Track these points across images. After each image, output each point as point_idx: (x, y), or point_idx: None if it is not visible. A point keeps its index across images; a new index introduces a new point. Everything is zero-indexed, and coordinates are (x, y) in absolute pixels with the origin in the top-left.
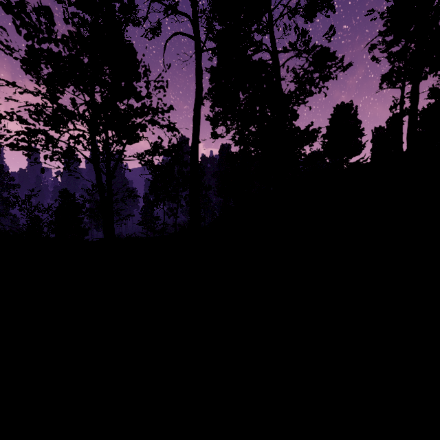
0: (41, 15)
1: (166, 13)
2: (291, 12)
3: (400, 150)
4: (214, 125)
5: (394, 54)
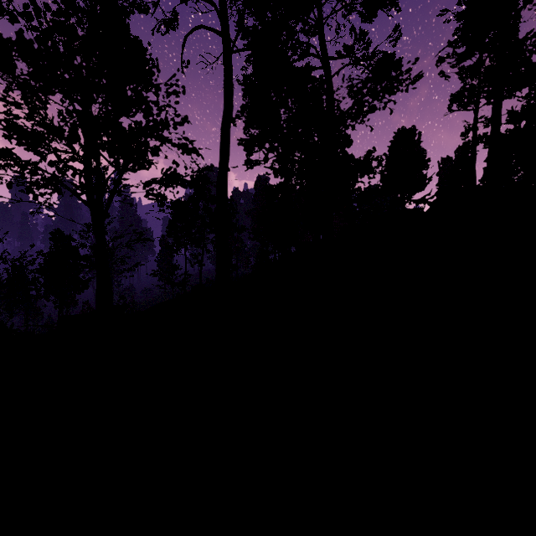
0: None
1: None
2: (345, 8)
3: (473, 186)
4: (249, 151)
5: (467, 69)
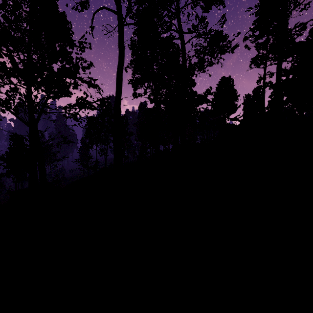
0: None
1: None
2: (193, 3)
3: (263, 111)
4: (135, 87)
5: (260, 44)
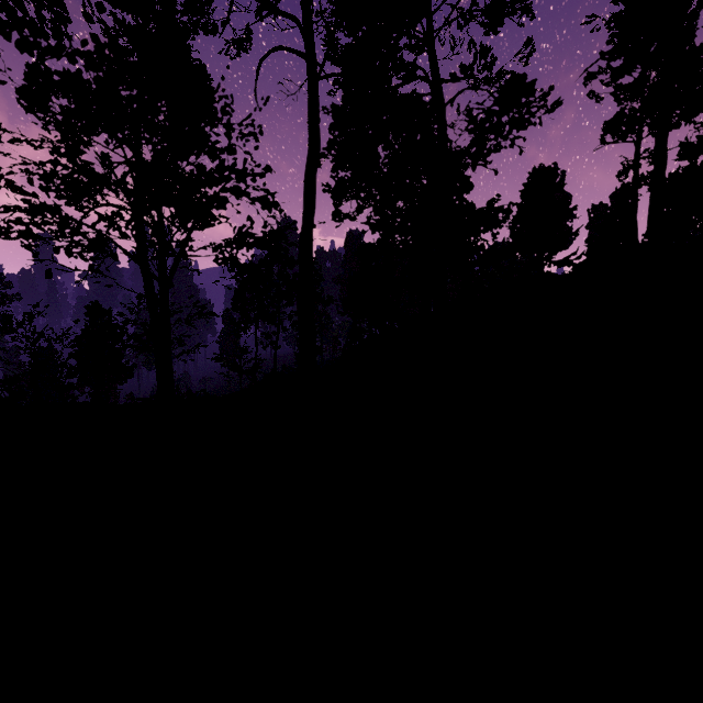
0: (44, 6)
1: (259, 14)
2: (463, 17)
3: (634, 242)
4: (338, 200)
5: (625, 89)
